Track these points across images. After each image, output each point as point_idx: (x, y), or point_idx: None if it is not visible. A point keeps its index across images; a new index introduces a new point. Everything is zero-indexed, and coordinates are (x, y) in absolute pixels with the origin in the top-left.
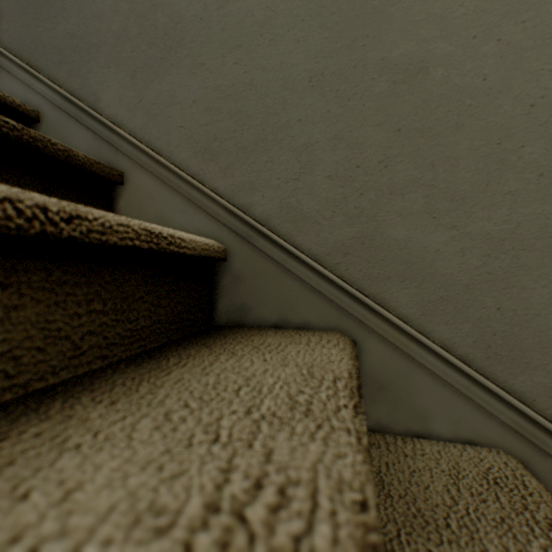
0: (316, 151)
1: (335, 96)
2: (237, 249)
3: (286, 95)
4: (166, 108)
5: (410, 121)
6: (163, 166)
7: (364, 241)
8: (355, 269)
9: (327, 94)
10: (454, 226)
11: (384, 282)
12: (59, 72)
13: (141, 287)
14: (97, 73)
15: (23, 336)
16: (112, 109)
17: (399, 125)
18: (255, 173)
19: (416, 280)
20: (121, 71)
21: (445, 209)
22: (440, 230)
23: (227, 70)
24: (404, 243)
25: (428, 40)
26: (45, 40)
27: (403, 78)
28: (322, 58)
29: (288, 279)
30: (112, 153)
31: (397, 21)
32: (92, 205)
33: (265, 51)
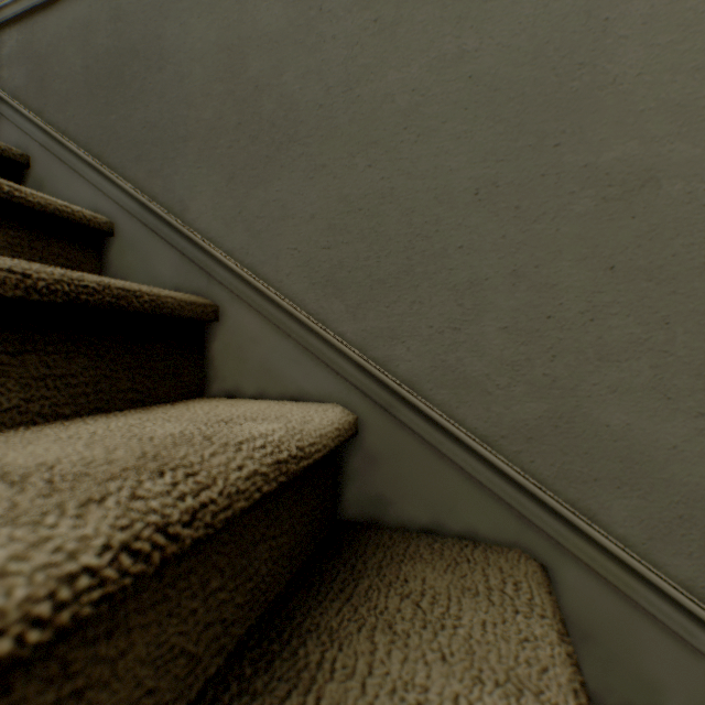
0: (486, 291)
1: (513, 215)
2: (371, 419)
3: (441, 211)
4: (273, 222)
5: (629, 255)
6: (270, 302)
7: (558, 423)
8: (544, 462)
9: (501, 212)
10: (701, 413)
11: (588, 485)
12: (137, 172)
13: (262, 522)
14: (185, 174)
15: (131, 687)
16: (203, 221)
17: (613, 260)
18: (397, 317)
19: (639, 487)
20: (214, 172)
21: (687, 387)
22: (678, 418)
23: (357, 174)
24: (620, 432)
25: (658, 139)
26: (119, 130)
27: (618, 193)
28: (493, 161)
29: (444, 468)
30: (204, 280)
31: (609, 111)
32: (181, 354)
33: (410, 150)
